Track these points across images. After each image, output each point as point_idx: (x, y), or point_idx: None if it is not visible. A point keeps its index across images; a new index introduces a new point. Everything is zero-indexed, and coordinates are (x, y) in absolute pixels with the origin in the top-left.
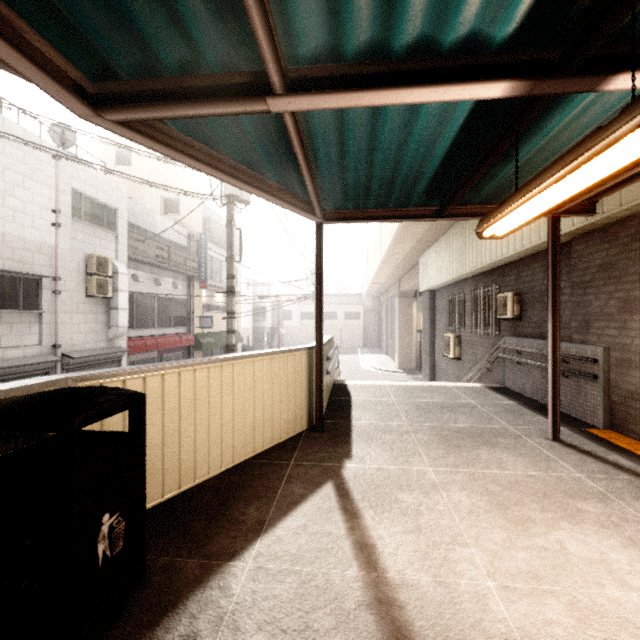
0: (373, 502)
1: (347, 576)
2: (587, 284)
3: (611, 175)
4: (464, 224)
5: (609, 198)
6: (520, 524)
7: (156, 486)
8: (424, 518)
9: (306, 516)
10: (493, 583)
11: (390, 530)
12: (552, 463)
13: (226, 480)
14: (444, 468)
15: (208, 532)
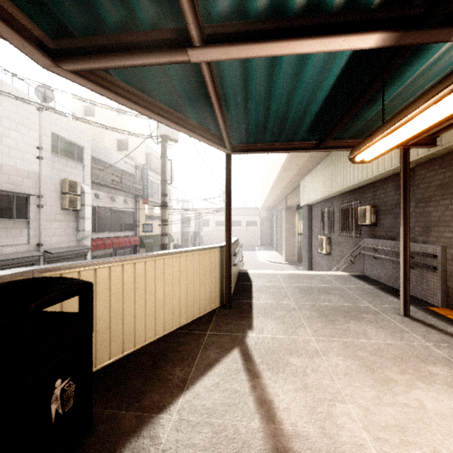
0: (270, 365)
1: (251, 427)
2: (428, 199)
3: (451, 115)
4: (334, 156)
5: (446, 134)
6: (385, 384)
7: (104, 352)
8: (310, 378)
9: (219, 376)
10: (368, 435)
11: (284, 388)
12: (405, 334)
13: (158, 346)
14: (323, 337)
15: (143, 389)
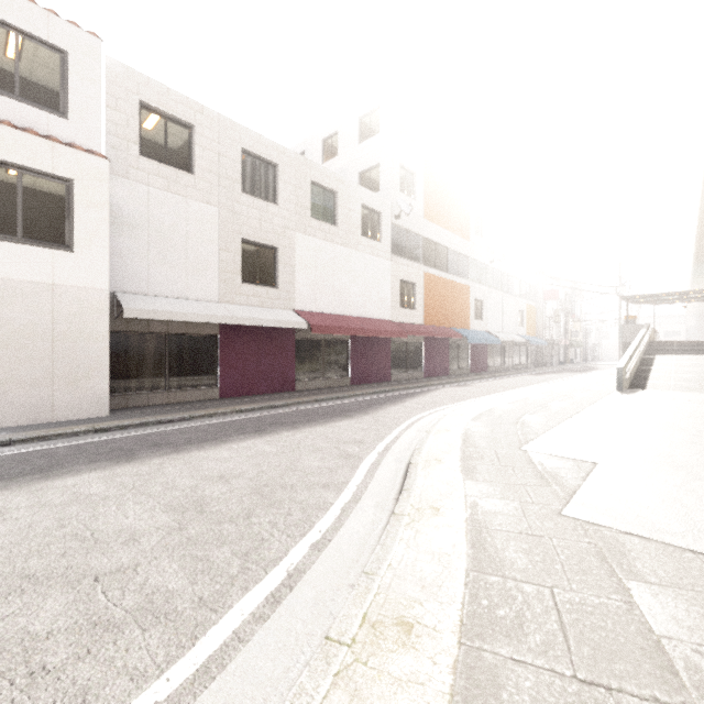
0: None
1: None
2: None
3: None
4: None
5: None
6: None
7: None
8: None
9: None
10: None
11: None
12: None
13: None
14: None
15: None
